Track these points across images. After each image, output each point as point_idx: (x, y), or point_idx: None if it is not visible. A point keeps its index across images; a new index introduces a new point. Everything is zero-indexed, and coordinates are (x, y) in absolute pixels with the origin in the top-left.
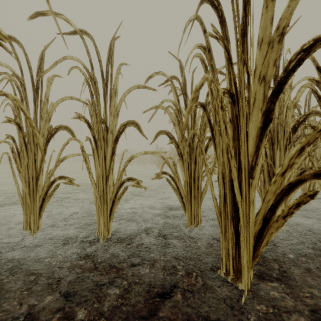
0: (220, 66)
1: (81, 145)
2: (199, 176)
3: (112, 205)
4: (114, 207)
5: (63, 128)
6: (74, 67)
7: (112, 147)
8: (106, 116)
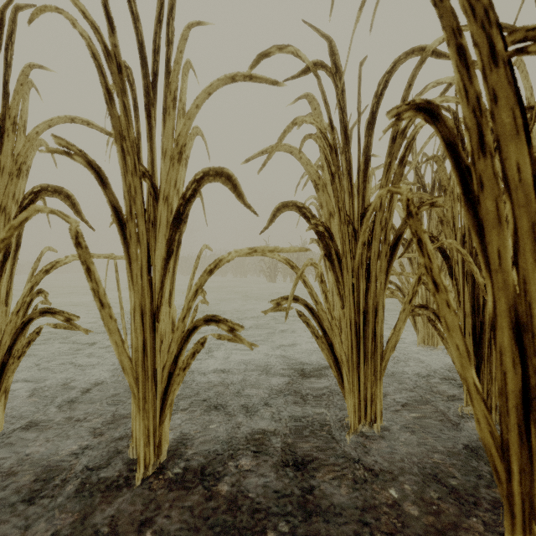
0: (436, 39)
1: (74, 228)
2: (379, 307)
3: (166, 384)
4: (171, 389)
5: (51, 192)
6: (53, 10)
7: (166, 237)
8: (152, 160)
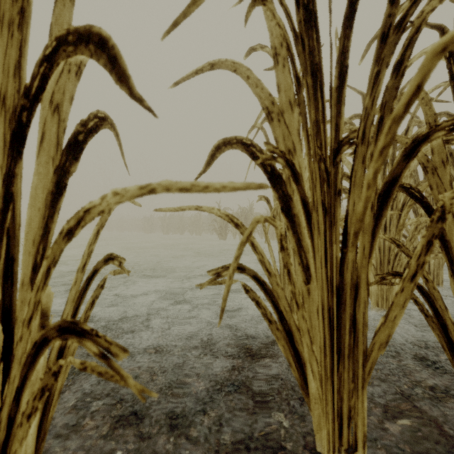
0: None
1: None
2: (360, 283)
3: (4, 438)
4: (10, 449)
5: None
6: None
7: (3, 169)
8: None
